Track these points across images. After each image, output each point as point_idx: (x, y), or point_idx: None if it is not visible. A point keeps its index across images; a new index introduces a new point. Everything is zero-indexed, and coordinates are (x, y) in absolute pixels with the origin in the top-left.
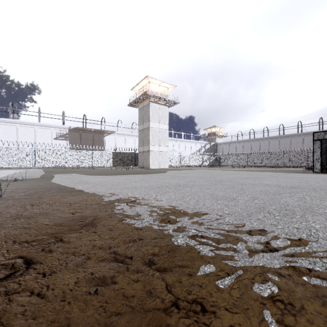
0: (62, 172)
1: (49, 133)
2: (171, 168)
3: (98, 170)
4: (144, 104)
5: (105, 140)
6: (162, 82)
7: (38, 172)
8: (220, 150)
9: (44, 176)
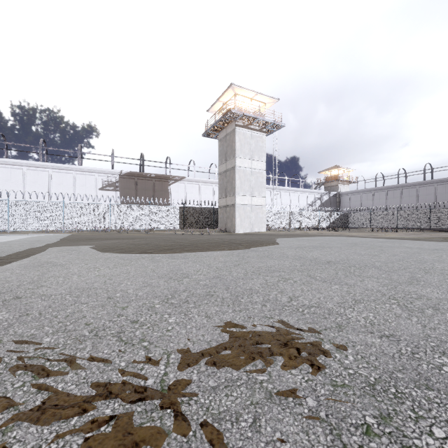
0: (86, 241)
1: (92, 181)
2: (271, 232)
3: (153, 236)
4: (227, 131)
5: (171, 190)
6: (257, 93)
7: (45, 240)
8: (345, 203)
9: (26, 250)
